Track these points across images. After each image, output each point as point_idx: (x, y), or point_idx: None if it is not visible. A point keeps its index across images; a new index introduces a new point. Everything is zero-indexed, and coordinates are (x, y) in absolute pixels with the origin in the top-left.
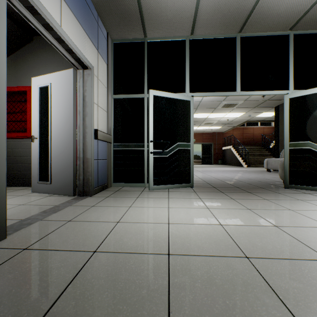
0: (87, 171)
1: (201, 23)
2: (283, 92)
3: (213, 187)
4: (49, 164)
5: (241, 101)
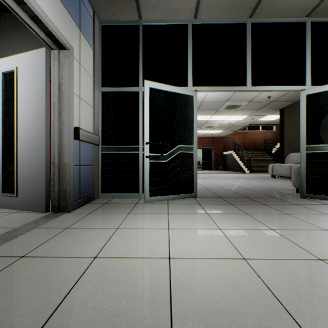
0: (64, 180)
1: (207, 3)
2: (299, 88)
3: (220, 198)
4: (14, 171)
5: (246, 102)
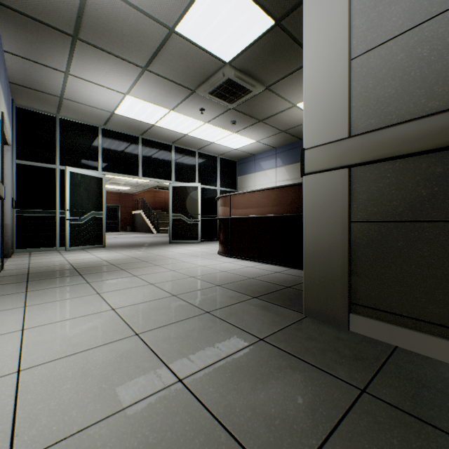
0: (6, 236)
1: (113, 124)
2: (169, 182)
3: (122, 246)
4: None
5: None
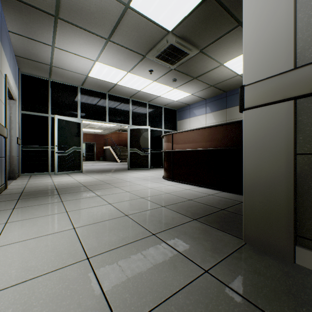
0: (13, 164)
1: (88, 84)
2: (127, 125)
3: (94, 172)
4: None
5: None
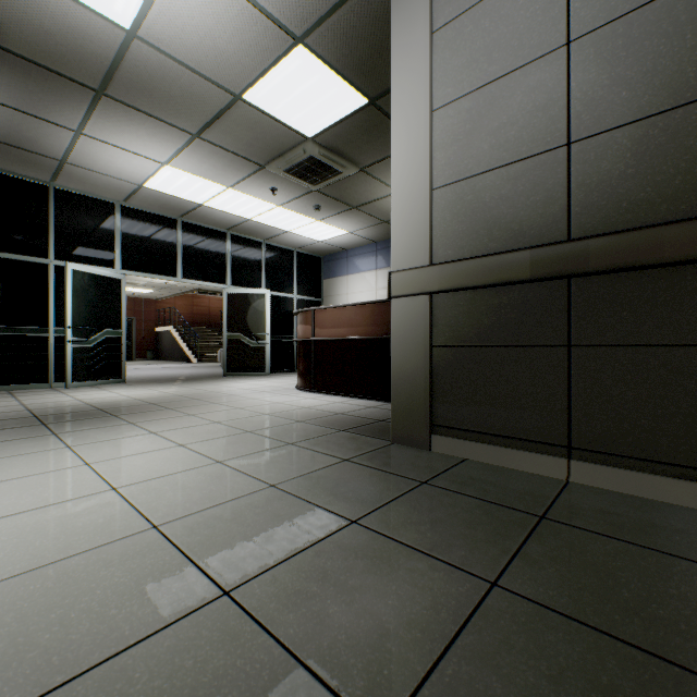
0: None
1: (139, 200)
2: (222, 286)
3: (152, 381)
4: None
5: None
